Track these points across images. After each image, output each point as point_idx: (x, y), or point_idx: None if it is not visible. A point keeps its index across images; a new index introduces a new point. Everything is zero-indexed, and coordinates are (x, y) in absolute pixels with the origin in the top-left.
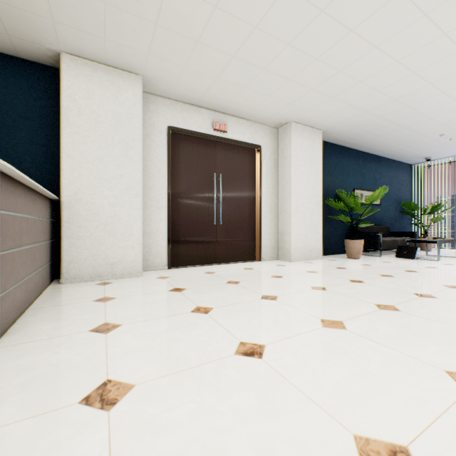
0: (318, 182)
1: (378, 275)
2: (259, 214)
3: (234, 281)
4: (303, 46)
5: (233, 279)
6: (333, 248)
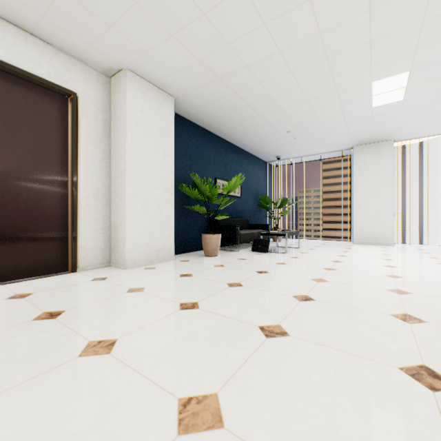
0: (168, 162)
1: (226, 285)
2: (74, 199)
3: None
4: None
5: None
6: (192, 244)
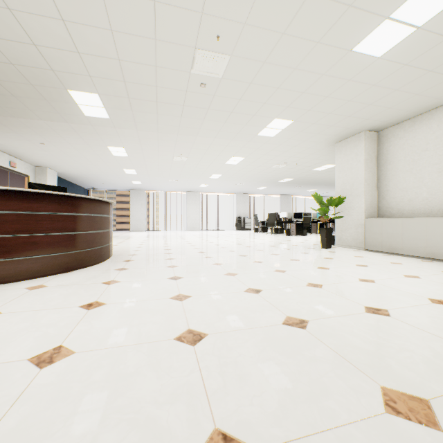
0: None
1: None
2: None
3: None
4: (79, 161)
5: None
6: None
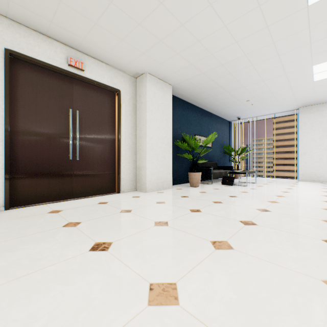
0: (169, 127)
1: (212, 202)
2: (119, 151)
3: (74, 223)
4: None
5: (75, 219)
6: (180, 179)
